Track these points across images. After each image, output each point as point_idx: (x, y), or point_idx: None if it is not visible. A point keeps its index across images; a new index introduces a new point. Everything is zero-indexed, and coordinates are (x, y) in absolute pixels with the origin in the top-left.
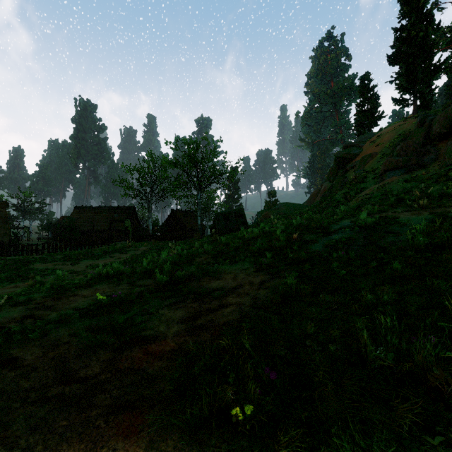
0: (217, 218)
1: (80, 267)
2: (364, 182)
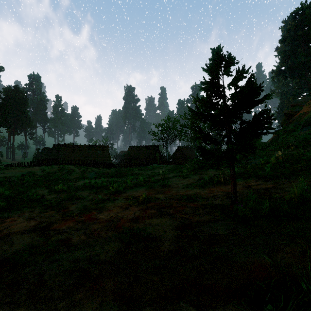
0: None
1: (148, 173)
2: (295, 131)
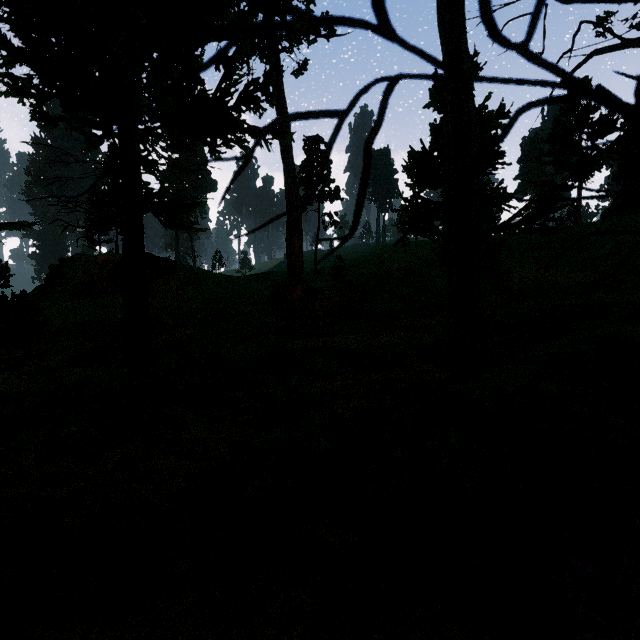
0: None
1: None
2: (63, 299)
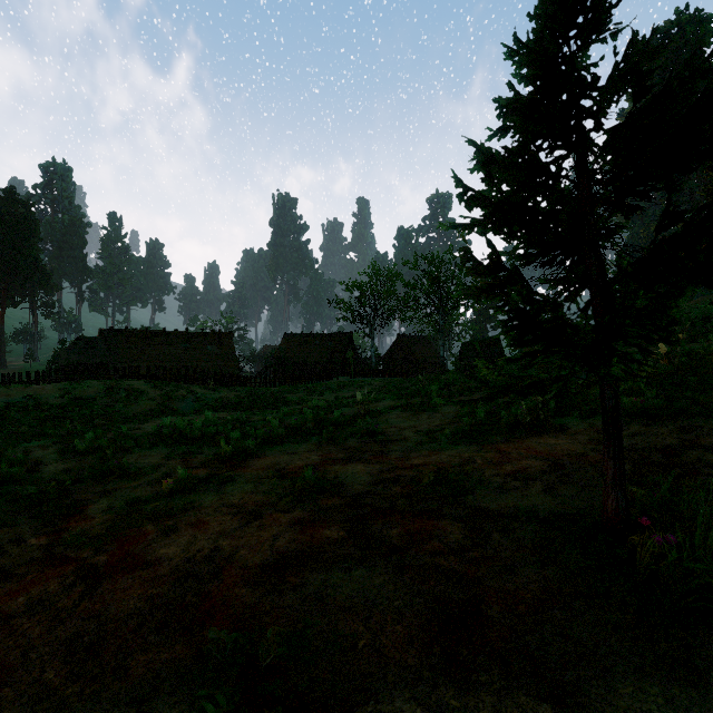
0: (464, 349)
1: (328, 398)
2: None
